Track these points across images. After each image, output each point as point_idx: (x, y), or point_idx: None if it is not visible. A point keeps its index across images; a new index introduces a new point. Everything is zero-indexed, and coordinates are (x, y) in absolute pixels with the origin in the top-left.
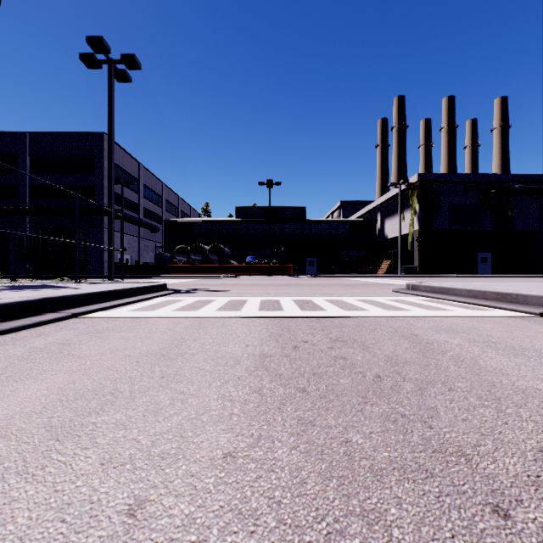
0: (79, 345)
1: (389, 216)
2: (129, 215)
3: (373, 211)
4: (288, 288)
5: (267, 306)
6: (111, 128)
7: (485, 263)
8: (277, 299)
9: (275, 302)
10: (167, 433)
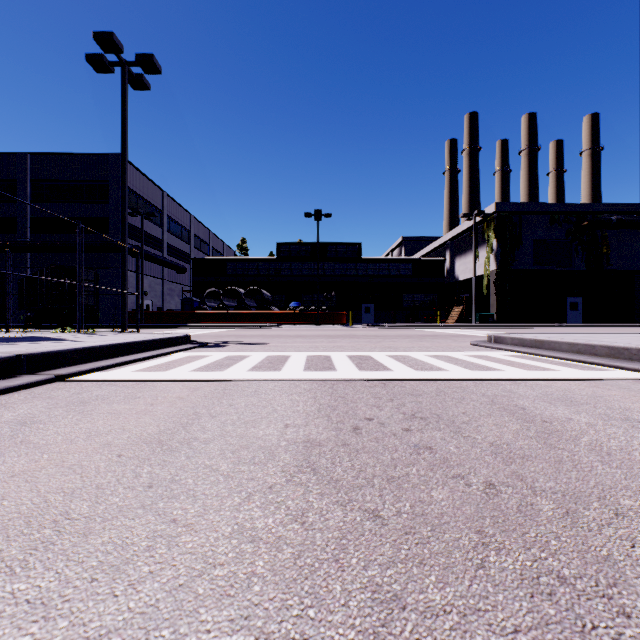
0: (45, 425)
1: (460, 254)
2: (150, 252)
3: (441, 248)
4: (341, 340)
5: (315, 365)
6: (124, 145)
7: (576, 310)
8: (328, 355)
9: (325, 359)
10: (121, 633)
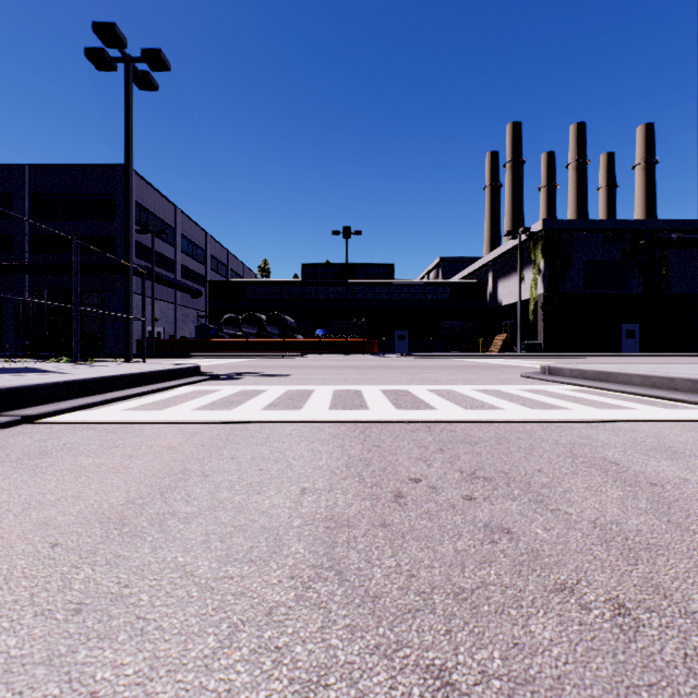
0: None
1: (503, 276)
2: (161, 274)
3: (483, 270)
4: (373, 371)
5: (343, 401)
6: (128, 151)
7: (632, 338)
8: (358, 390)
9: (355, 394)
10: None
